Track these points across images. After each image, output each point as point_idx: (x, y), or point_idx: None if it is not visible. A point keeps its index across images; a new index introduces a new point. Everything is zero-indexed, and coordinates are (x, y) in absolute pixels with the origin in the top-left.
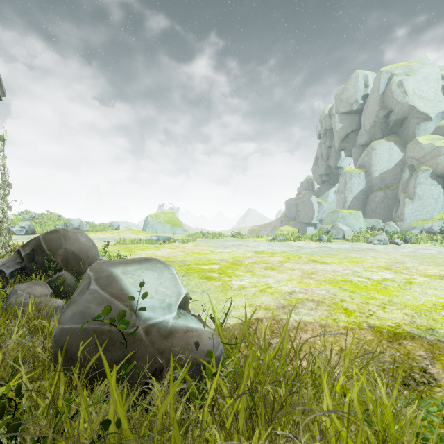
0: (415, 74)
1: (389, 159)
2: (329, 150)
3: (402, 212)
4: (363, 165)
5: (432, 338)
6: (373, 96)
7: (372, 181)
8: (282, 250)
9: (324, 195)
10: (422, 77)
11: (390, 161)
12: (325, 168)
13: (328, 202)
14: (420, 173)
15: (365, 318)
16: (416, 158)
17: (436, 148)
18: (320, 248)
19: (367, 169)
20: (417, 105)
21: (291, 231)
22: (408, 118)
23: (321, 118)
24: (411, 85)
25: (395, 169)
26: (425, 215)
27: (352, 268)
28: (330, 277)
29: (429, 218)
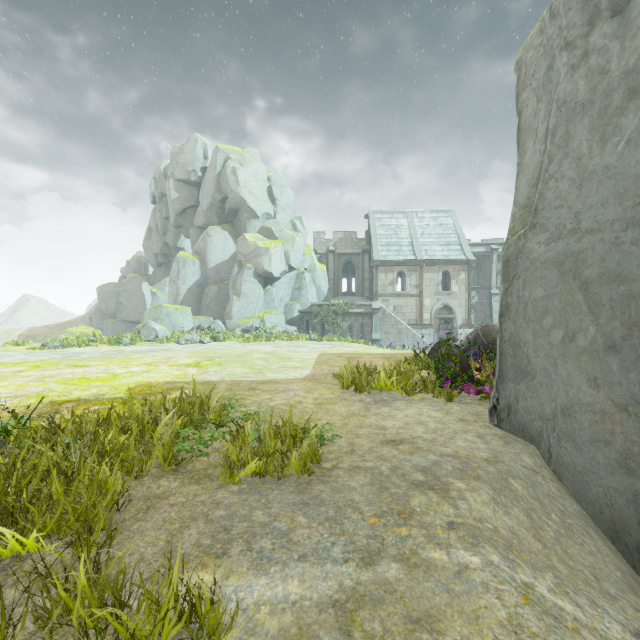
0: (247, 166)
1: (224, 251)
2: (167, 223)
3: (230, 310)
4: (199, 252)
5: (94, 398)
6: (211, 173)
7: (207, 272)
8: (41, 358)
9: (161, 282)
10: (253, 172)
11: (225, 253)
12: (162, 246)
13: (166, 293)
14: (246, 270)
15: (55, 398)
16: (244, 254)
17: (258, 248)
18: (106, 353)
19: (203, 257)
20: (248, 200)
21: (90, 333)
22: (241, 211)
23: (156, 175)
24: (244, 177)
25: (230, 262)
26: (249, 313)
27: (111, 367)
28: (68, 377)
29: (252, 316)
